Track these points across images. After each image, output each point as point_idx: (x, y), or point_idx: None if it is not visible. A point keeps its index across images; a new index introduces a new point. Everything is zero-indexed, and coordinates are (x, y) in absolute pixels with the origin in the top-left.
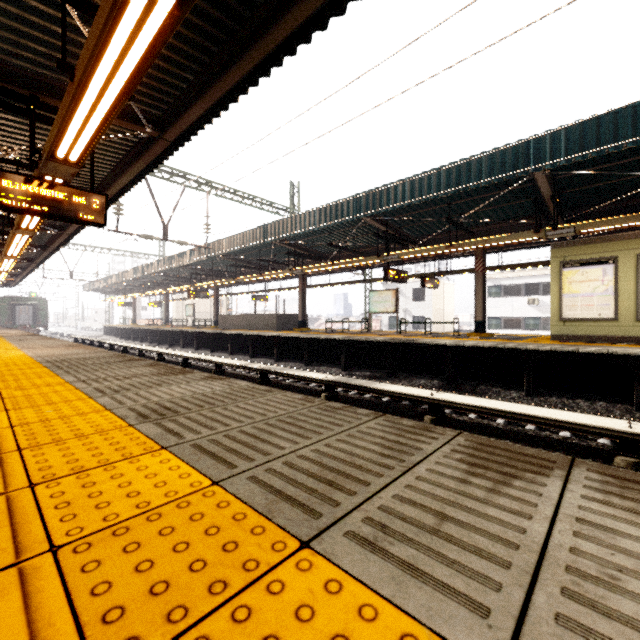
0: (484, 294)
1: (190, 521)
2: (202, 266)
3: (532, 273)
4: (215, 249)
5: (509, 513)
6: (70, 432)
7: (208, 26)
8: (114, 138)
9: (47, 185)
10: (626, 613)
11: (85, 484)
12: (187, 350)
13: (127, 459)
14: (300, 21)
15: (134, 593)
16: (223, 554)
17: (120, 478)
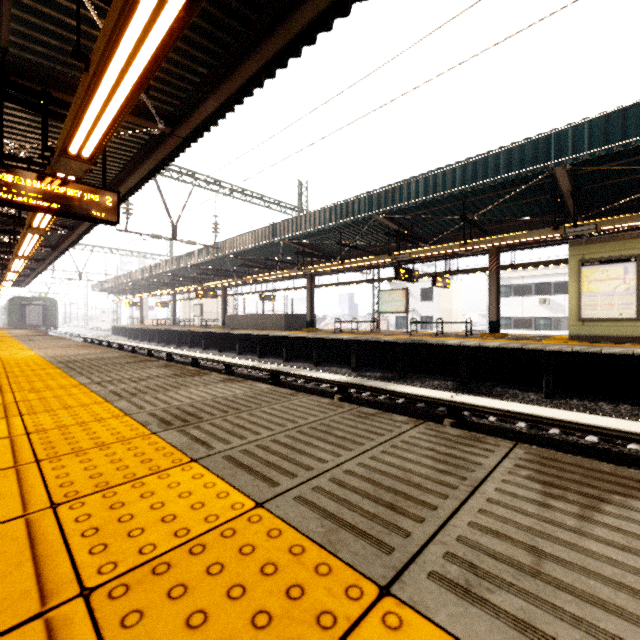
0: (498, 293)
1: (240, 555)
2: (210, 266)
3: (543, 272)
4: (223, 249)
5: (616, 549)
6: (90, 440)
7: (224, 16)
8: (126, 135)
9: (59, 182)
10: None
11: (113, 505)
12: (195, 350)
13: (155, 473)
14: (321, 8)
15: None
16: (289, 603)
17: (151, 497)
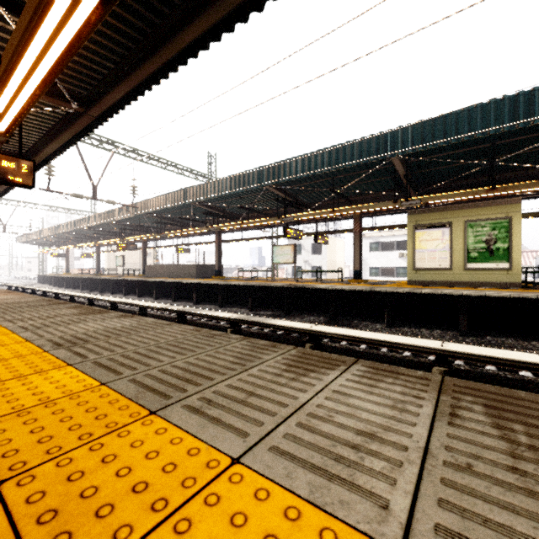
0: (361, 249)
1: (77, 406)
2: (130, 222)
3: (402, 233)
4: (141, 208)
5: (295, 390)
6: None
7: (124, 27)
8: (42, 111)
9: None
10: (324, 430)
11: (1, 389)
12: (116, 296)
13: (38, 373)
14: (199, 33)
15: (27, 443)
16: (95, 421)
17: (30, 384)
